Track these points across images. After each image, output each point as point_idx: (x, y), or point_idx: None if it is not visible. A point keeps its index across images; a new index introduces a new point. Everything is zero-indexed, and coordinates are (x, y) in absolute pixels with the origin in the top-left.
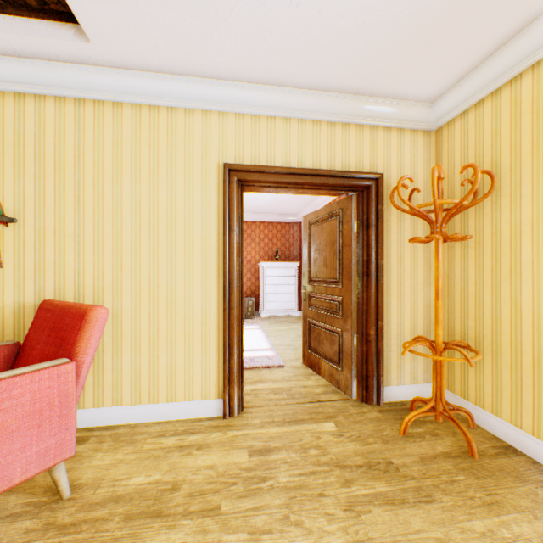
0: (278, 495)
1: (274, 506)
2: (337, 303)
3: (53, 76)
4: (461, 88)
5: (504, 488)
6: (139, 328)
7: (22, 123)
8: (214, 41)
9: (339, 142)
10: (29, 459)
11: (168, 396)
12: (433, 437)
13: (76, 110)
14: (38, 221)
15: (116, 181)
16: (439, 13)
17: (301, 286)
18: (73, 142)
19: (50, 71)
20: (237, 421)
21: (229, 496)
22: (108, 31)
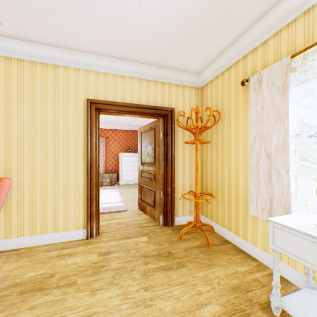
0: (110, 272)
1: (106, 278)
2: (153, 175)
3: None
4: (209, 69)
5: (218, 258)
6: (35, 191)
7: None
8: (78, 33)
9: (152, 90)
10: None
11: (53, 229)
12: (194, 239)
13: None
14: None
15: (20, 105)
16: (192, 35)
17: None
18: None
19: None
20: (95, 240)
21: (83, 276)
22: (12, 20)
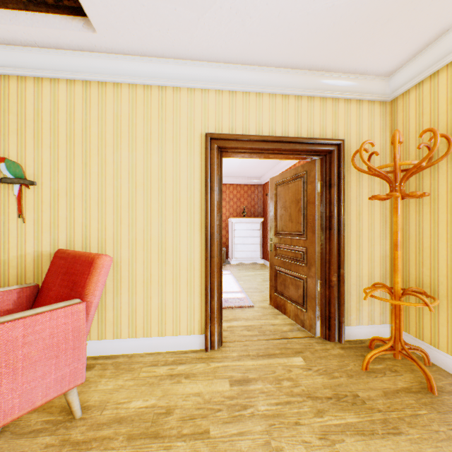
0: (259, 422)
1: (256, 433)
2: (301, 253)
3: (65, 63)
4: (416, 62)
5: None
6: (135, 273)
7: (40, 102)
8: (199, 27)
9: (305, 112)
10: (48, 385)
11: (159, 331)
12: (392, 373)
13: (84, 91)
14: (53, 183)
15: (116, 149)
16: None
17: (264, 238)
18: (81, 118)
19: (63, 58)
20: (218, 354)
21: (216, 422)
22: (111, 22)
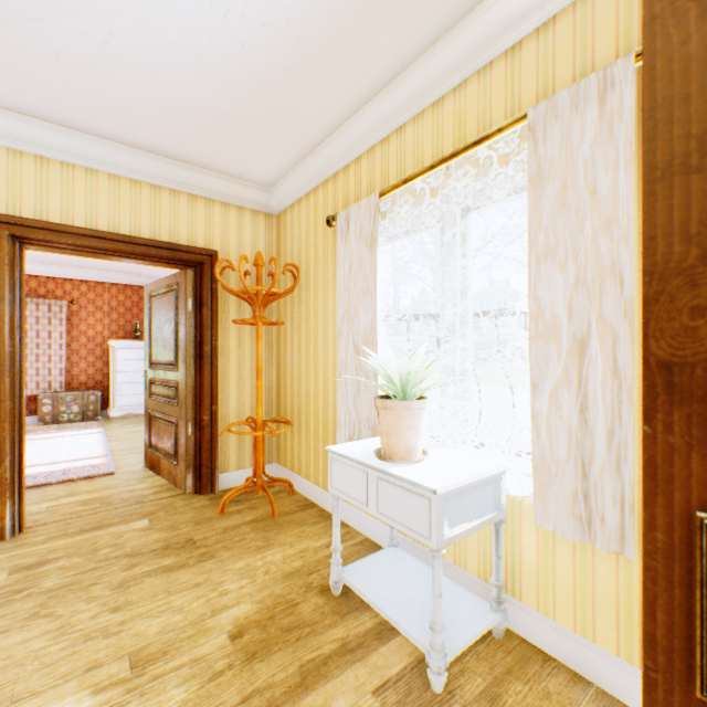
0: (36, 598)
1: (24, 610)
2: (175, 389)
3: None
4: (287, 183)
5: (283, 533)
6: None
7: None
8: None
9: (167, 209)
10: None
11: None
12: (250, 510)
13: None
14: None
15: None
16: (236, 119)
17: None
18: None
19: None
20: (9, 544)
21: None
22: None
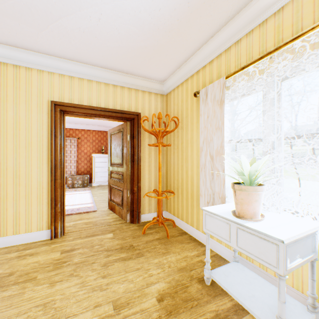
0: (71, 266)
1: (67, 271)
2: (121, 175)
3: None
4: (171, 79)
5: (173, 246)
6: None
7: None
8: (40, 37)
9: (119, 95)
10: None
11: (14, 231)
12: (156, 233)
13: None
14: None
15: None
16: (151, 49)
17: None
18: None
19: None
20: (59, 239)
21: (43, 272)
22: None
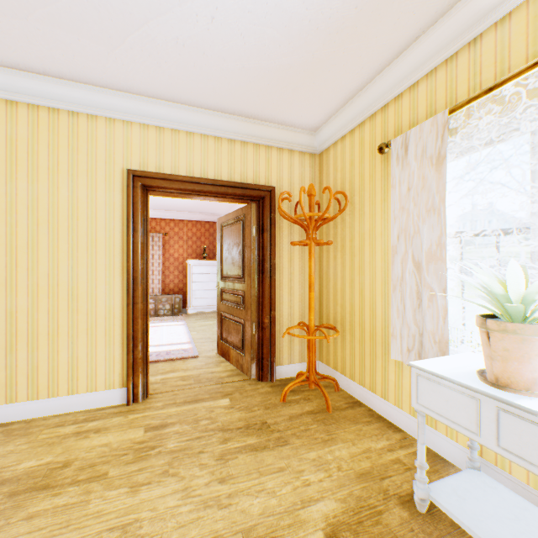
0: (164, 457)
1: (158, 466)
2: (241, 297)
3: None
4: (331, 124)
5: (341, 429)
6: (37, 325)
7: None
8: (112, 60)
9: (239, 157)
10: None
11: (69, 389)
12: (305, 401)
13: None
14: None
15: (10, 179)
16: (300, 70)
17: None
18: None
19: None
20: (141, 406)
21: (118, 464)
22: None
